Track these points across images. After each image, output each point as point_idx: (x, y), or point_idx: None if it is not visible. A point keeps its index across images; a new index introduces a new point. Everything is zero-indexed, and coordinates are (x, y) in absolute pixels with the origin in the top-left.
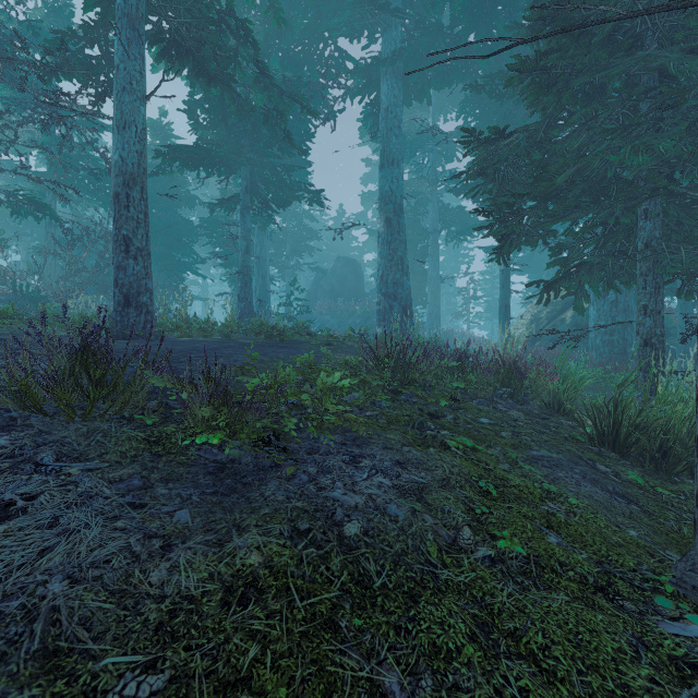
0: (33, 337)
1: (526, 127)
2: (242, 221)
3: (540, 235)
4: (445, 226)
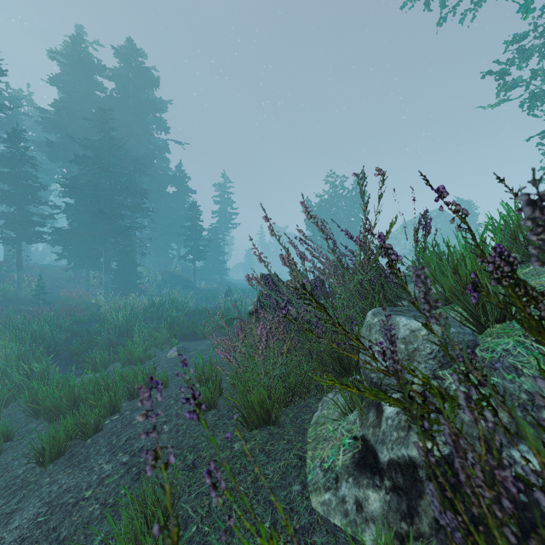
0: None
1: None
2: None
3: None
4: None
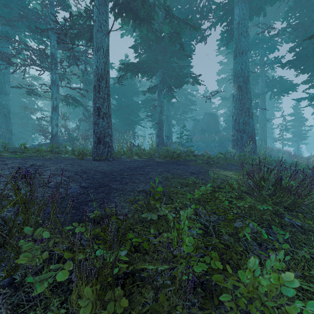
0: (54, 161)
1: None
2: (158, 98)
3: None
4: (269, 89)
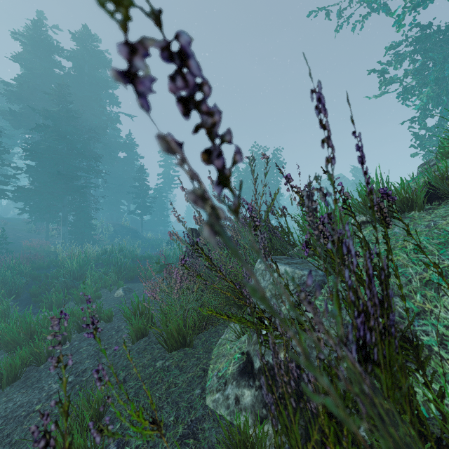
0: None
1: None
2: None
3: None
4: None
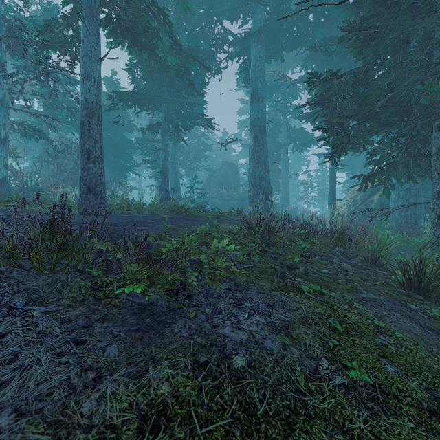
0: (29, 214)
1: (351, 71)
2: (162, 139)
3: (361, 143)
4: (292, 141)
